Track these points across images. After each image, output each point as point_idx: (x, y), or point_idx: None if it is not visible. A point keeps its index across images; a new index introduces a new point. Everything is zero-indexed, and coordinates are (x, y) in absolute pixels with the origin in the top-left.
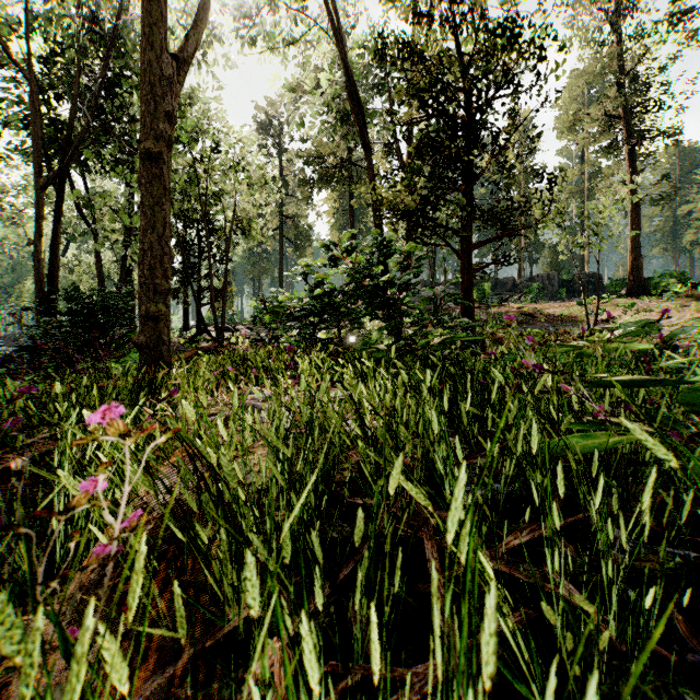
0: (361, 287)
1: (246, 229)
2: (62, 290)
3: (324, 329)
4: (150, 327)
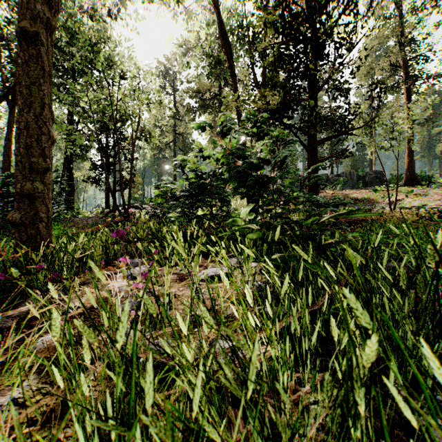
0: (232, 169)
1: (148, 137)
2: (3, 178)
3: (200, 207)
4: (26, 205)
